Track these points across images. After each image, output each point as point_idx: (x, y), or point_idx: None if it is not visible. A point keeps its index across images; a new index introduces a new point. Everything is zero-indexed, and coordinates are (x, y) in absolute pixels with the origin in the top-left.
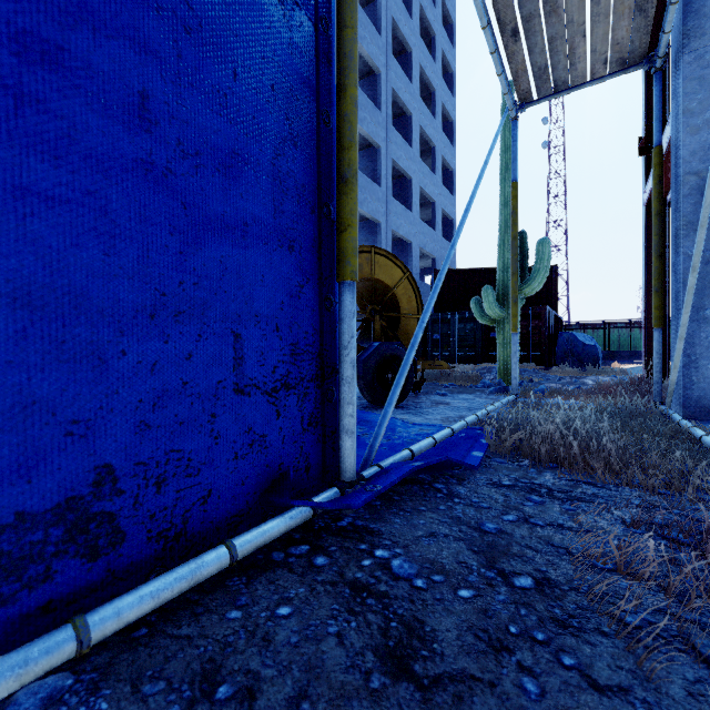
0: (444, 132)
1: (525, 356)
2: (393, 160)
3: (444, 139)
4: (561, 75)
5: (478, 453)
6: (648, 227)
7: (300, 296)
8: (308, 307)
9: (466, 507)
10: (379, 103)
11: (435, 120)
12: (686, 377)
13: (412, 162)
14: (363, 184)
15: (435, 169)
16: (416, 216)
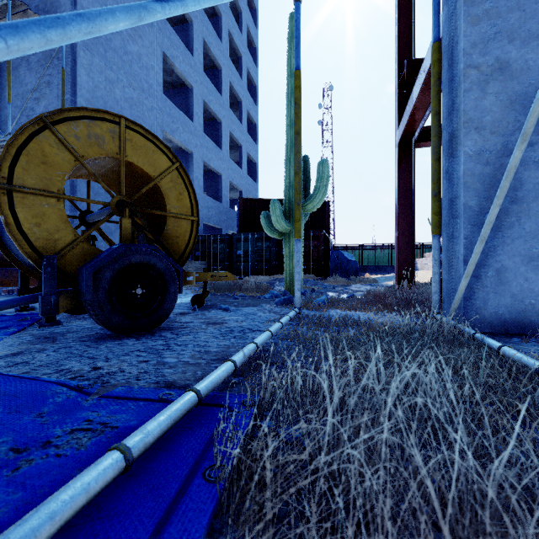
0: (249, 93)
1: (307, 269)
2: (205, 102)
3: (249, 97)
4: None
5: None
6: (399, 162)
7: None
8: None
9: None
10: (192, 49)
11: (241, 80)
12: (467, 287)
13: (222, 108)
14: (175, 115)
15: (241, 119)
16: (225, 154)
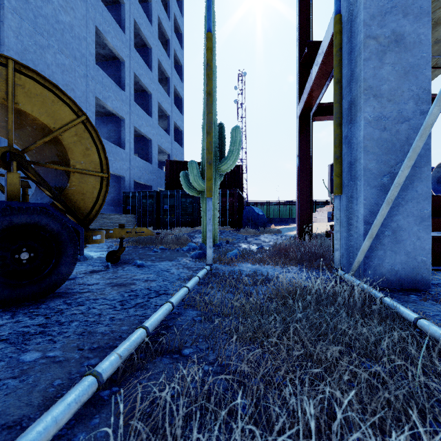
0: (176, 71)
1: (224, 221)
2: (135, 74)
3: (176, 75)
4: None
5: None
6: (300, 133)
7: None
8: None
9: None
10: (123, 27)
11: (169, 59)
12: None
13: (151, 82)
14: (107, 84)
15: (169, 93)
16: (155, 122)
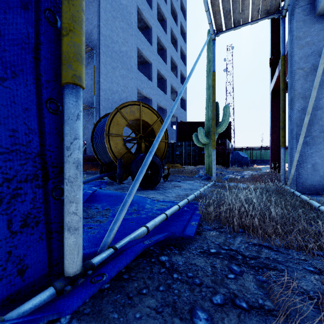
0: (181, 60)
1: (217, 162)
2: (158, 69)
3: (181, 62)
4: (237, 17)
5: (194, 223)
6: (272, 102)
7: (3, 90)
8: (21, 105)
9: (182, 285)
10: (151, 42)
11: (177, 53)
12: (297, 172)
13: (166, 71)
14: (143, 80)
15: (177, 76)
16: (169, 97)
